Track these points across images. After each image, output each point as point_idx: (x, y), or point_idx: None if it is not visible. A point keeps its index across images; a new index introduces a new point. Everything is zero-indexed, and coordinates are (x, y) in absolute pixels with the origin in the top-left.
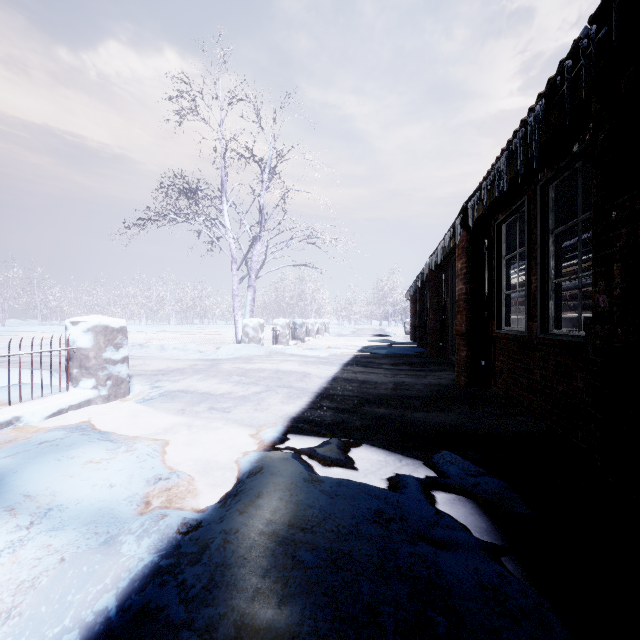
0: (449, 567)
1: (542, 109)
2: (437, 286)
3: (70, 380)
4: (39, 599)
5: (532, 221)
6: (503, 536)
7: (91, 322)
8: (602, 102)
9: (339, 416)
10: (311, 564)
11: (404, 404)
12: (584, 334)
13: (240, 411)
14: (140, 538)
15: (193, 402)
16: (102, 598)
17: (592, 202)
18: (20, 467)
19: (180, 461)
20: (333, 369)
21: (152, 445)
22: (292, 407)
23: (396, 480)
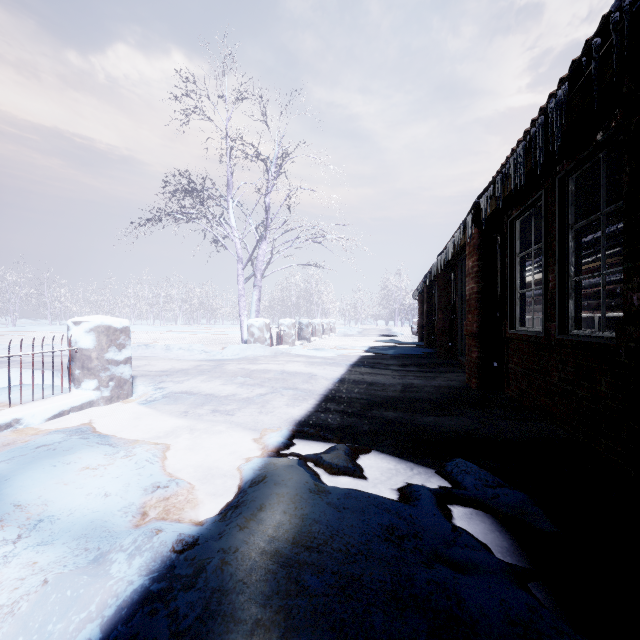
0: (472, 598)
1: (565, 94)
2: (446, 285)
3: (72, 381)
4: (17, 628)
5: (549, 216)
6: (528, 557)
7: (93, 322)
8: (636, 81)
9: (346, 420)
10: (317, 591)
11: (414, 407)
12: (609, 335)
13: (244, 414)
14: (131, 557)
15: (196, 404)
16: (85, 629)
17: (624, 191)
18: (13, 474)
19: (180, 467)
20: (340, 370)
21: (152, 450)
22: (297, 410)
23: (408, 491)
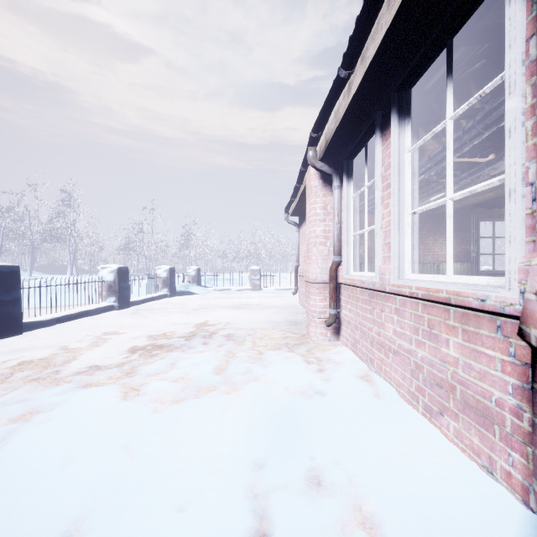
0: None
1: None
2: None
3: None
4: None
5: None
6: None
7: (484, 268)
8: None
9: None
10: None
11: None
12: None
13: None
14: None
15: None
16: None
17: None
18: None
19: None
20: None
21: None
22: None
23: None
